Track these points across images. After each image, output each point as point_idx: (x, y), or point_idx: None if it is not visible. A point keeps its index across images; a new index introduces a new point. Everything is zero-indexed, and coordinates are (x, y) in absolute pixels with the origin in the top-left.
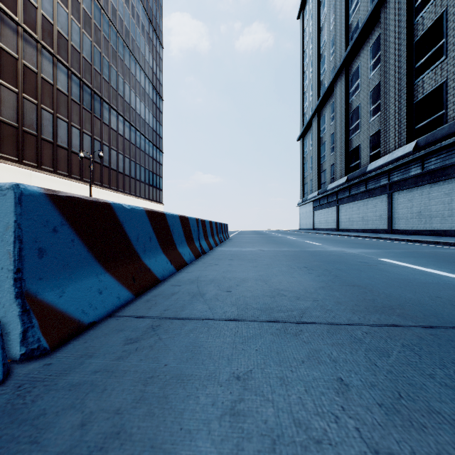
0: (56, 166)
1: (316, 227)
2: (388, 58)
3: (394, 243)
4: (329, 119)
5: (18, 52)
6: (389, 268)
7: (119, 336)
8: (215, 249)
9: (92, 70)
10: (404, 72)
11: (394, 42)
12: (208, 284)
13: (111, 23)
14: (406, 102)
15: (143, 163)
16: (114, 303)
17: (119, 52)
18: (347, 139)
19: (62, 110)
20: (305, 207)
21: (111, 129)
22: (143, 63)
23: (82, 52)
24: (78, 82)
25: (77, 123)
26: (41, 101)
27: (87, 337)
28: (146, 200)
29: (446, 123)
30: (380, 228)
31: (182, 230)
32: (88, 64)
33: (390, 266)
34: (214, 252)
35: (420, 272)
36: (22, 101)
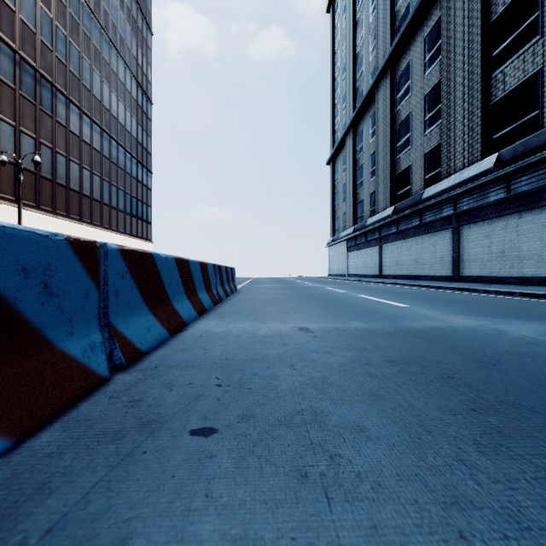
0: None
1: (351, 273)
2: (453, 46)
3: (515, 300)
4: (368, 135)
5: None
6: None
7: None
8: (189, 331)
9: (36, 42)
10: (478, 62)
11: (463, 23)
12: None
13: None
14: (480, 102)
15: (122, 184)
16: None
17: (84, 26)
18: (393, 159)
19: None
20: (336, 248)
21: (70, 133)
22: (123, 49)
23: (19, 12)
24: (11, 55)
25: (10, 116)
26: None
27: None
28: (126, 236)
29: (541, 128)
30: (442, 274)
31: None
32: (30, 31)
33: None
34: (177, 344)
35: None
36: None
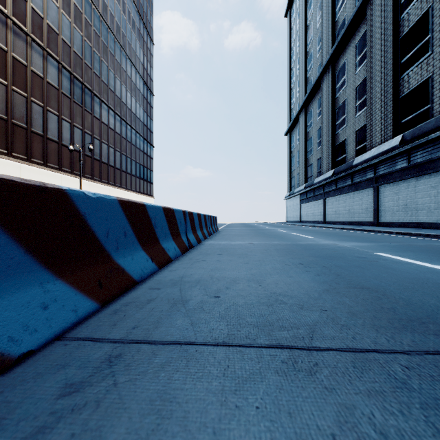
0: (46, 159)
1: (303, 220)
2: (374, 54)
3: (384, 236)
4: (316, 114)
5: (7, 44)
6: (392, 264)
7: (57, 379)
8: (204, 243)
9: (82, 64)
10: (390, 67)
11: (381, 38)
12: (193, 287)
13: (102, 18)
14: (392, 96)
15: (134, 156)
16: (66, 319)
17: (110, 48)
18: (333, 134)
19: (53, 103)
20: (292, 201)
21: (102, 123)
22: (134, 59)
23: (73, 47)
24: (69, 76)
25: (68, 116)
26: (31, 94)
27: (8, 381)
28: (136, 193)
29: (432, 117)
30: (366, 221)
31: (166, 223)
32: (79, 58)
33: (392, 262)
34: (202, 245)
35: (428, 270)
36: (11, 93)
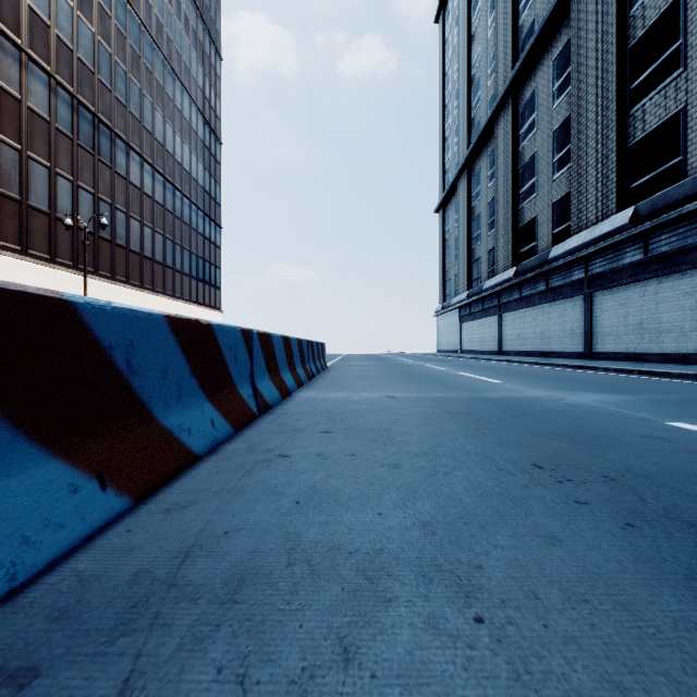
0: (26, 243)
1: (465, 349)
2: (585, 75)
3: (624, 378)
4: (486, 178)
5: None
6: None
7: None
8: (295, 397)
9: (95, 82)
10: (613, 96)
11: (596, 48)
12: (196, 649)
13: (130, 6)
14: (616, 144)
15: (187, 243)
16: None
17: (145, 58)
18: (515, 209)
19: (39, 146)
20: (447, 318)
21: (130, 185)
22: (188, 80)
23: (77, 50)
24: (69, 101)
25: (68, 170)
26: None
27: None
28: (192, 305)
29: (684, 177)
30: (572, 350)
31: (183, 360)
32: (88, 71)
33: None
34: (290, 403)
35: None
36: None
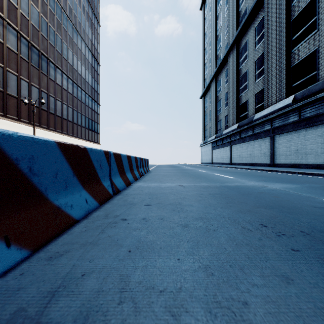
0: (6, 111)
1: (214, 162)
2: (271, 34)
3: (292, 175)
4: (224, 82)
5: None
6: None
7: None
8: (133, 185)
9: (39, 35)
10: (284, 43)
11: (276, 21)
12: None
13: (56, 0)
14: (285, 66)
15: (83, 112)
16: None
17: (64, 24)
18: (237, 96)
19: (12, 65)
20: (206, 147)
21: (56, 84)
22: (84, 35)
23: (31, 20)
24: (27, 44)
25: (26, 77)
26: None
27: None
28: (86, 141)
29: (318, 81)
30: (264, 162)
31: (68, 167)
32: (36, 30)
33: None
34: (130, 189)
35: None
36: None
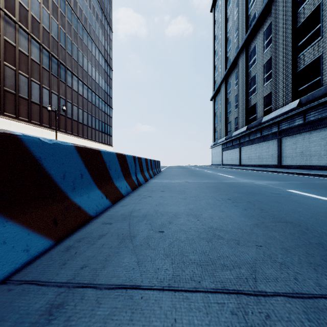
0: (30, 117)
1: (224, 163)
2: (278, 39)
3: (287, 175)
4: (233, 84)
5: (0, 30)
6: (303, 200)
7: None
8: (150, 181)
9: (58, 46)
10: (290, 48)
11: (283, 27)
12: (140, 221)
13: (73, 11)
14: (291, 70)
15: (97, 116)
16: (16, 259)
17: (79, 34)
18: (247, 99)
19: (35, 75)
20: (216, 149)
21: (73, 90)
22: (98, 42)
23: (51, 32)
24: (48, 55)
25: (47, 85)
26: (19, 68)
27: None
28: (99, 143)
29: (321, 86)
30: (272, 164)
31: (119, 166)
32: (55, 41)
33: (302, 197)
34: (148, 183)
35: None
36: (3, 67)
